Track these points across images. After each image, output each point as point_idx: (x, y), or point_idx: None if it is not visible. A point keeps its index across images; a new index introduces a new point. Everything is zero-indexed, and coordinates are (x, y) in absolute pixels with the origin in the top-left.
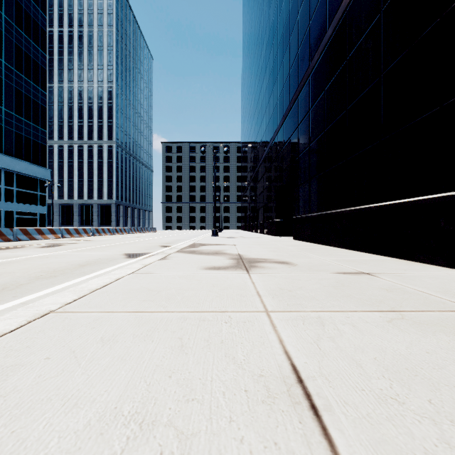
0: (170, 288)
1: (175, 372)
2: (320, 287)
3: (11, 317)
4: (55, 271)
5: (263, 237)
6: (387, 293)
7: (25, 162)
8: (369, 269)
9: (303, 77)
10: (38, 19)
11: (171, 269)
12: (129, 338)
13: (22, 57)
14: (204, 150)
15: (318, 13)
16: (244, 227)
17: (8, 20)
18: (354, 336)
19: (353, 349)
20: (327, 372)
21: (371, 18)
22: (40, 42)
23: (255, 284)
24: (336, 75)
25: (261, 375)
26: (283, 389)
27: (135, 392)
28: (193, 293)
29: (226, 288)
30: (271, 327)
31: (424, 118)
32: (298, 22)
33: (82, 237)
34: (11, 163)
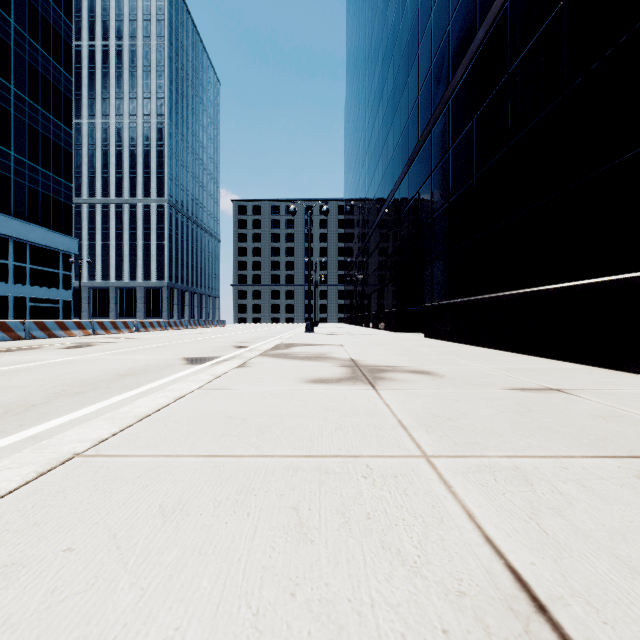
0: (260, 415)
1: (300, 585)
2: (496, 413)
3: (11, 465)
4: (84, 384)
5: (379, 333)
6: (606, 423)
7: (42, 228)
8: (557, 383)
9: (439, 103)
10: (61, 28)
11: (257, 383)
12: (208, 508)
13: (38, 81)
14: (294, 209)
15: (463, 9)
16: (350, 319)
17: (18, 30)
18: (594, 506)
19: (606, 534)
20: (582, 586)
21: (548, 10)
22: (64, 60)
23: (391, 408)
24: (491, 97)
25: (461, 592)
26: (516, 630)
27: (233, 633)
28: (297, 422)
29: (348, 414)
30: (444, 487)
31: (636, 154)
32: (432, 23)
33: (121, 333)
34: (22, 229)
